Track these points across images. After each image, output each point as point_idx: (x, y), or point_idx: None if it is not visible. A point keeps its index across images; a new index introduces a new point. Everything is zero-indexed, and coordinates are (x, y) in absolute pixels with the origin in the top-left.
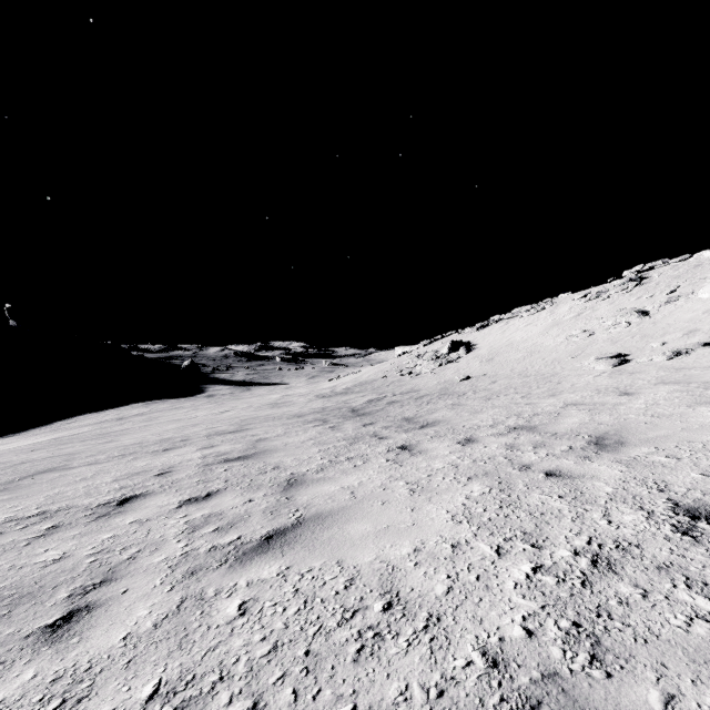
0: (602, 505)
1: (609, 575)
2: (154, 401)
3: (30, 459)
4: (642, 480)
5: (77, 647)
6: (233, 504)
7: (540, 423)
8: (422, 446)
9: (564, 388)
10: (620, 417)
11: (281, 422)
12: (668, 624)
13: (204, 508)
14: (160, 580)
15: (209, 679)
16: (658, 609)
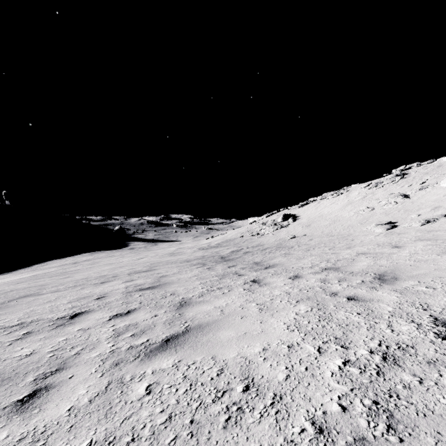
0: (386, 319)
1: (395, 367)
2: (96, 251)
3: (16, 289)
4: (412, 303)
5: (37, 416)
6: (144, 318)
7: (342, 265)
8: (266, 280)
9: (356, 243)
10: (394, 262)
11: (176, 265)
12: (439, 402)
13: (126, 320)
14: (95, 369)
15: (124, 440)
16: (431, 392)
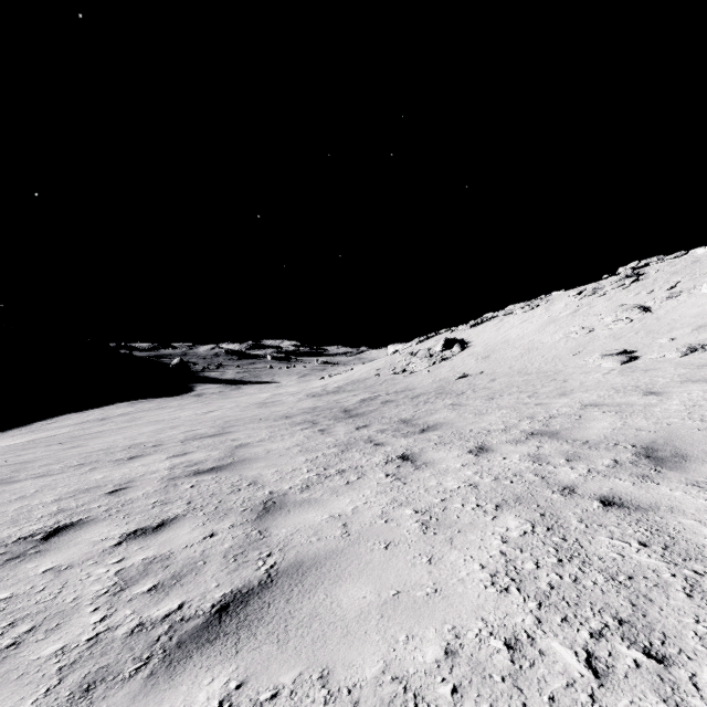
0: None
1: None
2: (141, 400)
3: None
4: None
5: None
6: (188, 540)
7: (562, 427)
8: (426, 456)
9: (573, 387)
10: (661, 421)
11: (267, 423)
12: None
13: (149, 547)
14: (31, 705)
15: None
16: None
